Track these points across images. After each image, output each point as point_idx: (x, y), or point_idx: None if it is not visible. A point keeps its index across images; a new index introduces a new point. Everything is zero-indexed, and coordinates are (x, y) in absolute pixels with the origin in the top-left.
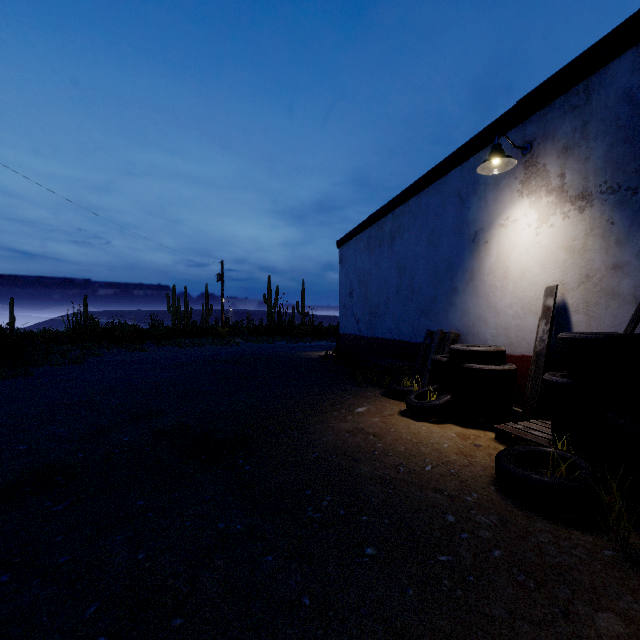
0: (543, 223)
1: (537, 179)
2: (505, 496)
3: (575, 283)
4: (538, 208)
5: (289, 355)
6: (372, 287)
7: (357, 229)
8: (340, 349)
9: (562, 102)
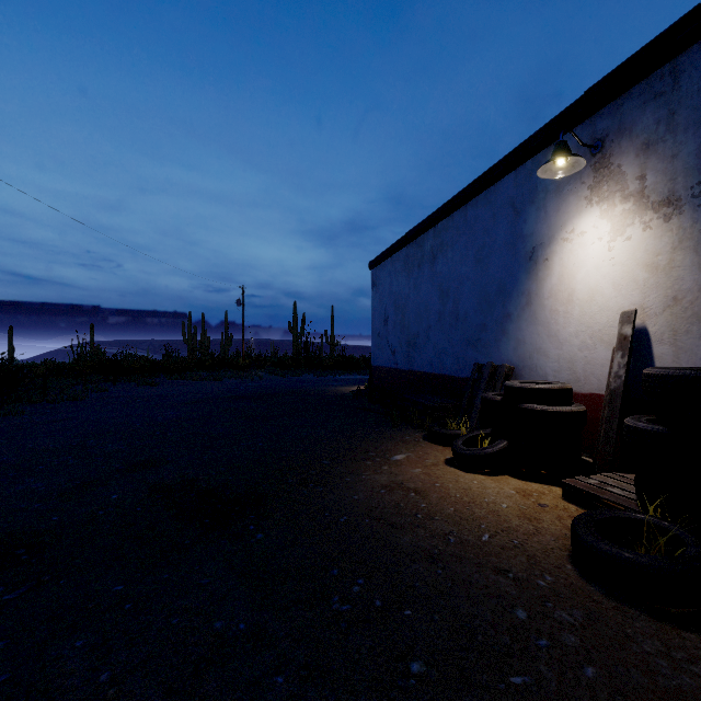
0: (617, 235)
1: (610, 183)
2: (588, 579)
3: (659, 307)
4: (611, 218)
5: (316, 390)
6: (410, 313)
7: (393, 248)
8: (373, 384)
9: (642, 89)
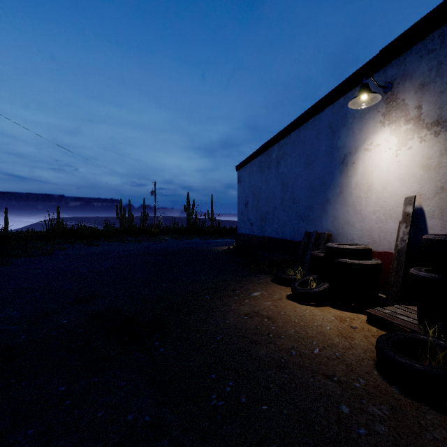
0: (402, 146)
1: (397, 111)
2: (389, 382)
3: (431, 194)
4: (398, 134)
5: (201, 249)
6: (262, 199)
7: (251, 156)
8: (238, 245)
9: (419, 48)
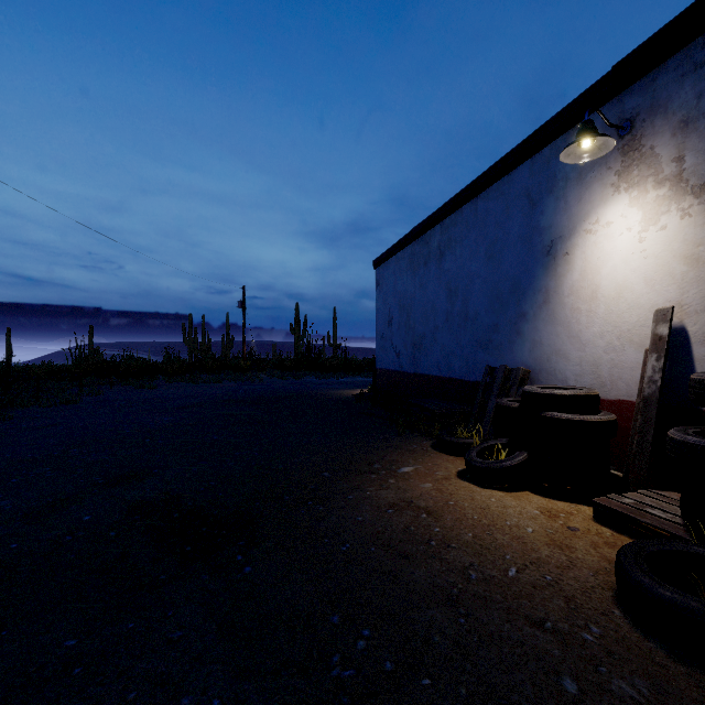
0: (650, 225)
1: (641, 167)
2: (643, 631)
3: (700, 304)
4: (642, 205)
5: (317, 394)
6: (416, 314)
7: (397, 245)
8: (377, 387)
9: (679, 60)
